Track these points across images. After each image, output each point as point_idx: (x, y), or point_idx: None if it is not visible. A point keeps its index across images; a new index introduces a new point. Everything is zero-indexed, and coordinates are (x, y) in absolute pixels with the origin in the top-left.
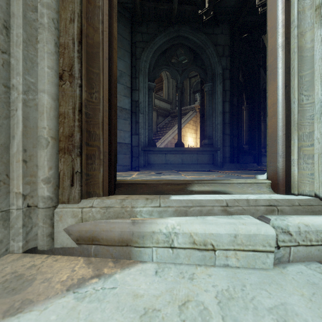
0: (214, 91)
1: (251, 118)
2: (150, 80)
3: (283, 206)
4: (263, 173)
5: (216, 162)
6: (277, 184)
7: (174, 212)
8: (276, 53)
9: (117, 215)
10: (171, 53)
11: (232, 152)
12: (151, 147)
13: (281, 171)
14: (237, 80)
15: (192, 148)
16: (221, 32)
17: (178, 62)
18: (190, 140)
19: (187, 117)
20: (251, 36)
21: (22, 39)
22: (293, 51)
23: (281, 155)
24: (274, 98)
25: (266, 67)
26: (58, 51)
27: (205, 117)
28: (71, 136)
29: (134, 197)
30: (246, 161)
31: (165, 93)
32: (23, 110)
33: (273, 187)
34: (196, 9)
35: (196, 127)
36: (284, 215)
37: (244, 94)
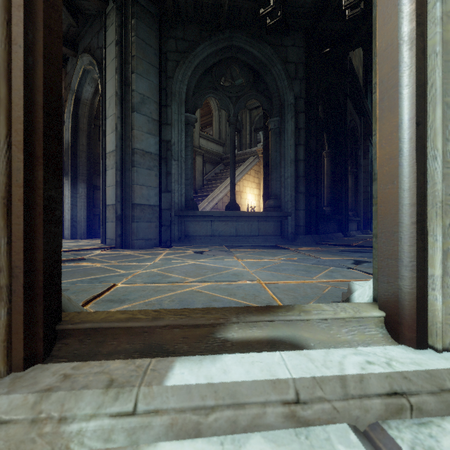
0: (282, 130)
1: (334, 169)
2: (188, 110)
3: (422, 395)
4: (354, 252)
5: (285, 233)
6: (400, 325)
7: (167, 428)
8: (397, 55)
9: (16, 446)
10: (221, 71)
11: (308, 219)
12: (189, 211)
13: (407, 299)
14: (315, 114)
15: (252, 212)
16: (292, 44)
17: (231, 84)
18: (251, 197)
19: (247, 165)
20: (335, 53)
21: None
22: (431, 51)
23: (407, 265)
24: (392, 148)
25: (373, 86)
26: None
27: (270, 167)
28: None
29: (81, 378)
30: (328, 230)
31: (215, 131)
32: None
33: (390, 327)
34: (257, 7)
35: (259, 180)
36: (426, 420)
37: (325, 134)
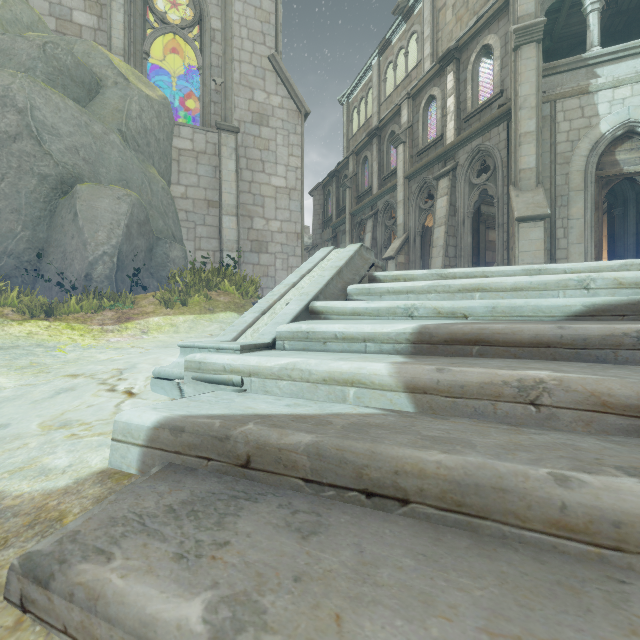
0: (625, 215)
1: None
2: None
3: None
4: None
5: None
6: None
7: None
8: None
9: None
10: None
11: None
12: None
13: None
14: None
15: None
16: None
17: None
18: None
19: None
20: None
21: (589, 242)
22: None
23: None
24: None
25: None
26: (594, 242)
27: (615, 239)
28: (596, 257)
29: None
30: None
31: None
32: (589, 254)
33: None
34: None
35: None
36: None
37: None
